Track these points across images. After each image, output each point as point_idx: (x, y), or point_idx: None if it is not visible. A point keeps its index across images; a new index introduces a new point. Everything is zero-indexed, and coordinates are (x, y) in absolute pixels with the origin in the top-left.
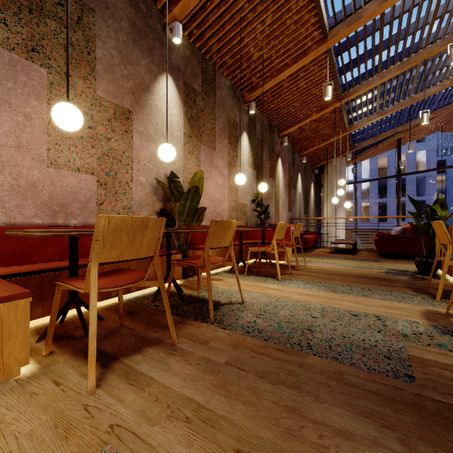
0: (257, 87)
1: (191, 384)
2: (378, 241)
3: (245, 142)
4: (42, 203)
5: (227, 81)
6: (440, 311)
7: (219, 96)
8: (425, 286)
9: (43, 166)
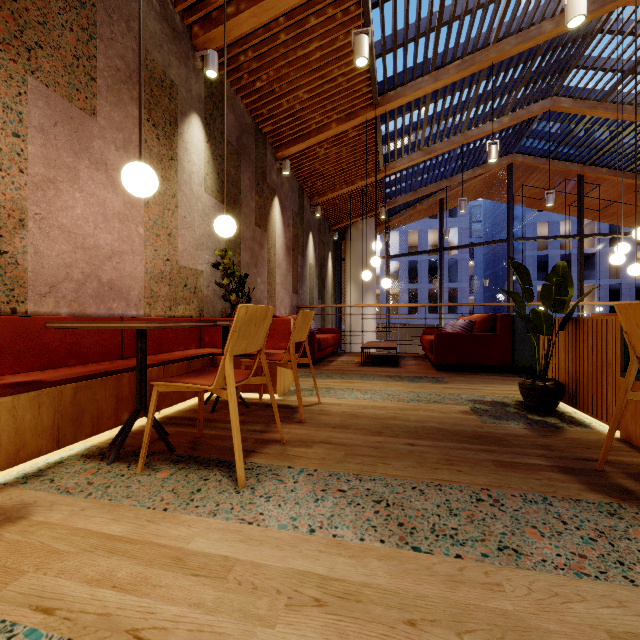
0: (221, 18)
1: None
2: (436, 344)
3: (196, 137)
4: None
5: None
6: None
7: None
8: (583, 456)
9: None
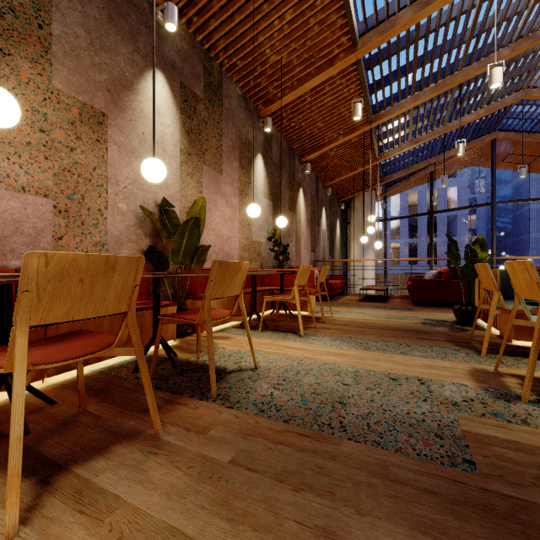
0: (274, 99)
1: (178, 503)
2: (412, 287)
3: (259, 166)
4: None
5: (237, 88)
6: (488, 370)
7: (227, 106)
8: (466, 338)
9: None
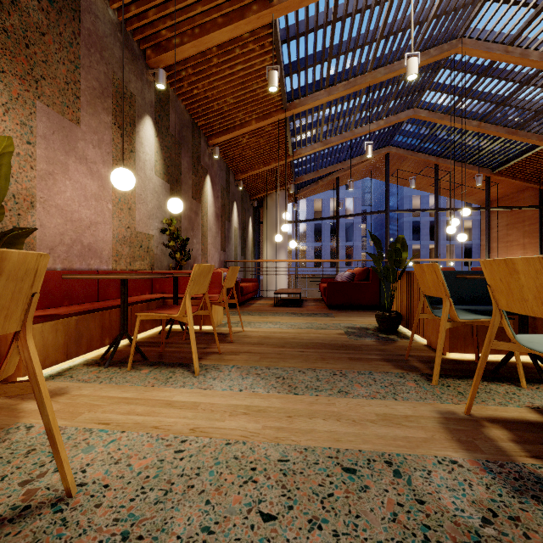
0: (169, 46)
1: None
2: (328, 290)
3: (149, 133)
4: None
5: (110, 10)
6: (458, 413)
7: (89, 27)
8: (400, 354)
9: None
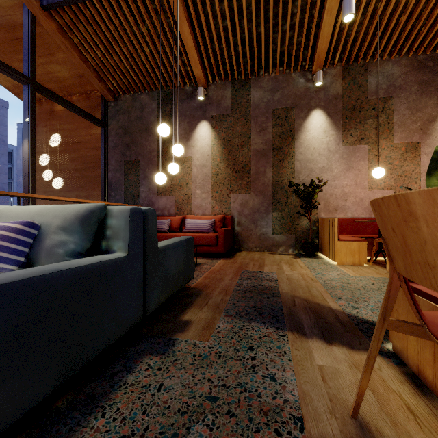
0: None
1: None
2: None
3: None
4: (365, 208)
5: None
6: None
7: None
8: None
9: (365, 190)
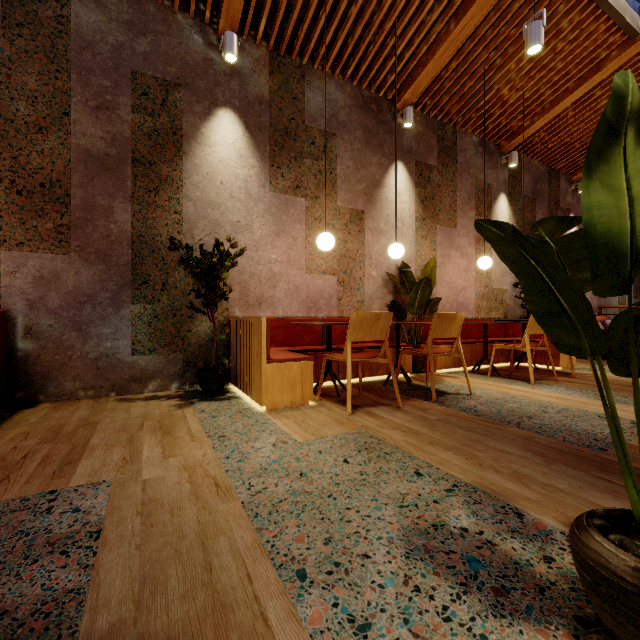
0: (519, 131)
1: (408, 422)
2: None
3: (502, 207)
4: (302, 301)
5: (473, 137)
6: None
7: (461, 161)
8: None
9: (302, 273)
